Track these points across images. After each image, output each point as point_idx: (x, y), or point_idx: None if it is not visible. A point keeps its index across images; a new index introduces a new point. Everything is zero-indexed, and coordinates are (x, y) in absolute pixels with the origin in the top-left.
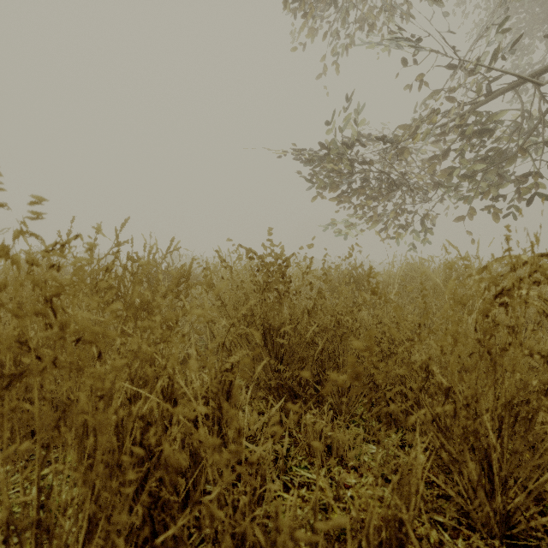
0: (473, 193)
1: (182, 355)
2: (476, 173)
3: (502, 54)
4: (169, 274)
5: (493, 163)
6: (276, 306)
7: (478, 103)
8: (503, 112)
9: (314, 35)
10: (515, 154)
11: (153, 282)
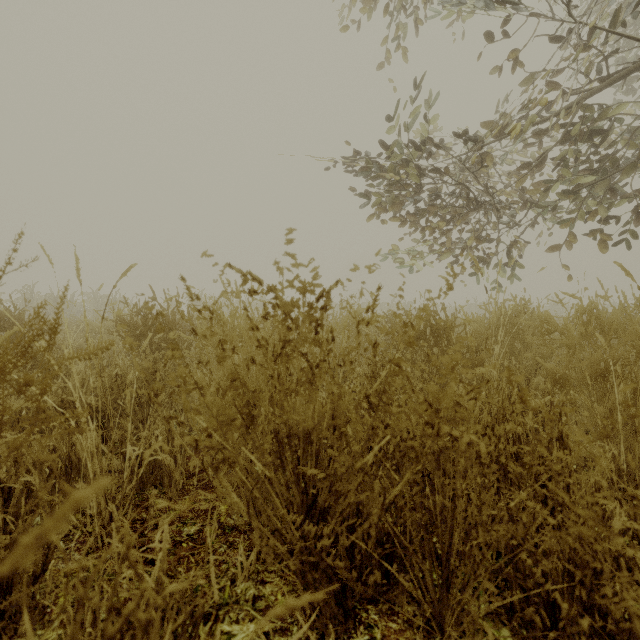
0: (577, 215)
1: (141, 469)
2: (581, 188)
3: (625, 22)
4: (162, 321)
5: (604, 175)
6: (304, 385)
7: (588, 92)
8: (620, 105)
9: (370, 4)
10: (636, 162)
11: (139, 334)
